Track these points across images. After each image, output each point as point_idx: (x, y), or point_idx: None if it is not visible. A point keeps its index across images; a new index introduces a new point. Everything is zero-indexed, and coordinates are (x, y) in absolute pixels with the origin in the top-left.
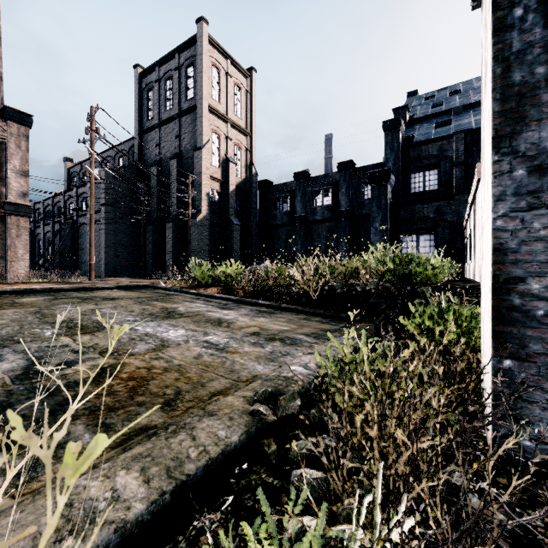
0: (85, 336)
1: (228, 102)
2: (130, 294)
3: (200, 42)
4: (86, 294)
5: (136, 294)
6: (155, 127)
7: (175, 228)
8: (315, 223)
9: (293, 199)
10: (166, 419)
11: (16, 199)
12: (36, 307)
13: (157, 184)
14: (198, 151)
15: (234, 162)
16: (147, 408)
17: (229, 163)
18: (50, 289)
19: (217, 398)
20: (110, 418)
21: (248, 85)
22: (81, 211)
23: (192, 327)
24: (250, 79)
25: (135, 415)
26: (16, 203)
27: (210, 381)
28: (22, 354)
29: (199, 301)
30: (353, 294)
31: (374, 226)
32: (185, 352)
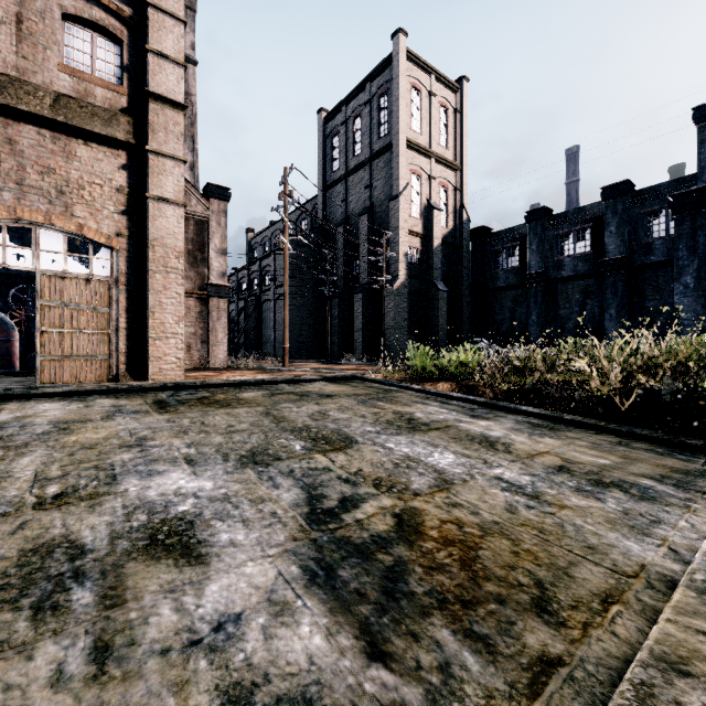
0: (339, 455)
1: (431, 130)
2: (343, 390)
3: (397, 61)
4: (298, 387)
5: (349, 388)
6: (341, 179)
7: (366, 299)
8: (561, 281)
9: (524, 249)
10: (566, 644)
11: (217, 280)
12: (262, 406)
13: (343, 248)
14: (394, 201)
15: (439, 208)
16: (517, 612)
17: (433, 211)
18: (262, 382)
19: (616, 610)
20: (475, 622)
21: (457, 101)
22: (264, 286)
23: (458, 449)
24: (460, 93)
25: (509, 624)
26: (217, 284)
27: (571, 566)
28: (291, 478)
29: (433, 403)
30: (700, 405)
31: (682, 281)
32: (484, 497)
